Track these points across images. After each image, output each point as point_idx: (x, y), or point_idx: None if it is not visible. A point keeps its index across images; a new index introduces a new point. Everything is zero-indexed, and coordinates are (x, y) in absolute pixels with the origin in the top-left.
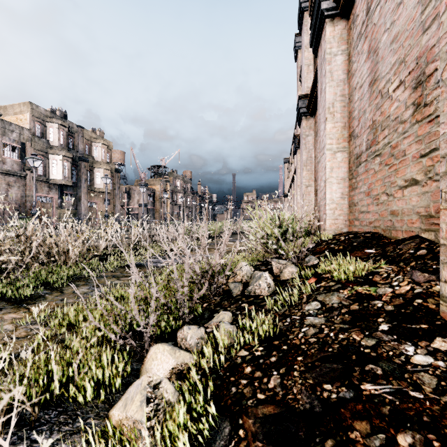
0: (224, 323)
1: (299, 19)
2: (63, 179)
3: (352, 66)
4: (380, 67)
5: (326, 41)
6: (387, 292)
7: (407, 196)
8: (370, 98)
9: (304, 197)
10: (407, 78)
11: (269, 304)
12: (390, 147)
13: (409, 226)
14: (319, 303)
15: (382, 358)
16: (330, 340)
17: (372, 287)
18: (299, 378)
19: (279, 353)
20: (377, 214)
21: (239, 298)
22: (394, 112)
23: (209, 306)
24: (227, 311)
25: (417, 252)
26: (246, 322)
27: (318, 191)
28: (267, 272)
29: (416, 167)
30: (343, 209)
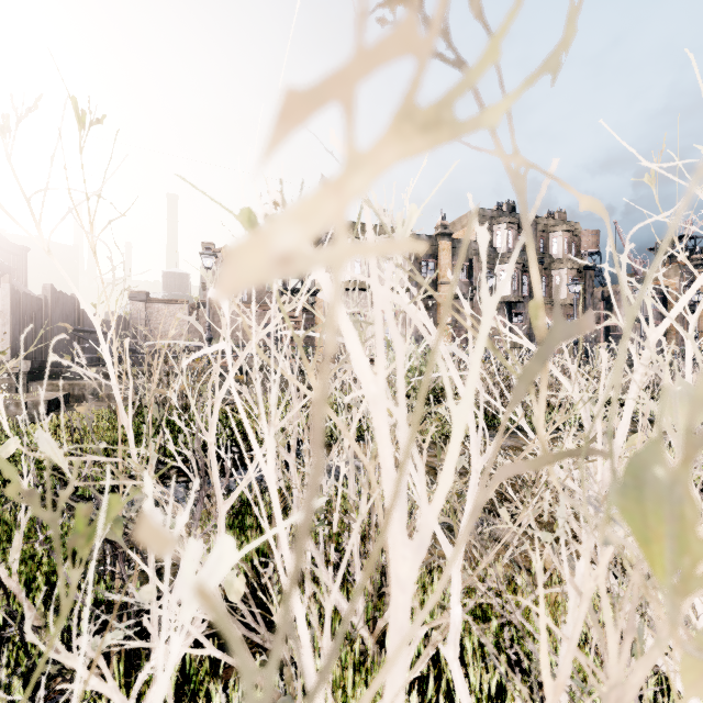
0: None
1: None
2: (512, 294)
3: None
4: None
5: None
6: None
7: None
8: None
9: None
10: None
11: None
12: None
13: None
14: None
15: None
16: None
17: None
18: None
19: None
20: None
21: None
22: None
23: None
24: None
25: None
26: None
27: None
28: None
29: None
30: None
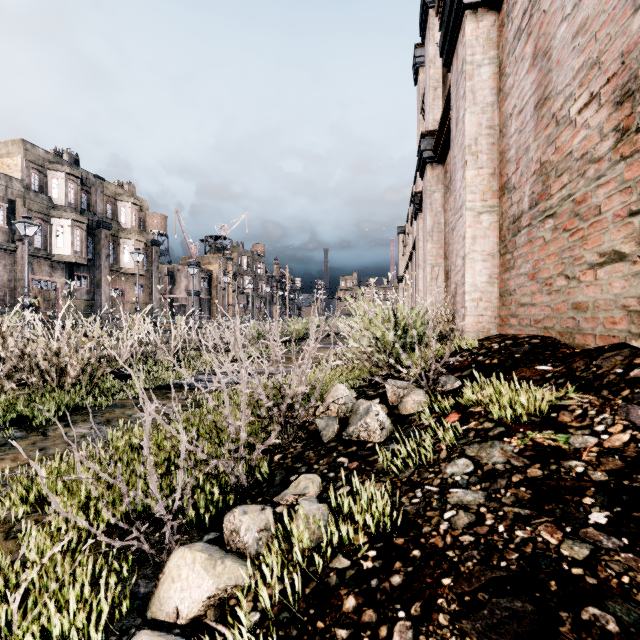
0: (307, 500)
1: (422, 21)
2: (74, 254)
3: (505, 82)
4: (554, 77)
5: (466, 44)
6: (588, 444)
7: (604, 280)
8: (537, 127)
9: (429, 282)
10: (604, 89)
11: (383, 459)
12: (573, 202)
13: (608, 328)
14: (470, 462)
15: (611, 592)
16: (500, 541)
17: (560, 434)
18: (451, 633)
19: (406, 566)
20: (549, 307)
21: (333, 446)
22: (581, 146)
23: (283, 461)
24: (312, 474)
25: (629, 372)
26: (345, 500)
27: (453, 273)
28: (378, 400)
29: (621, 233)
30: (491, 301)
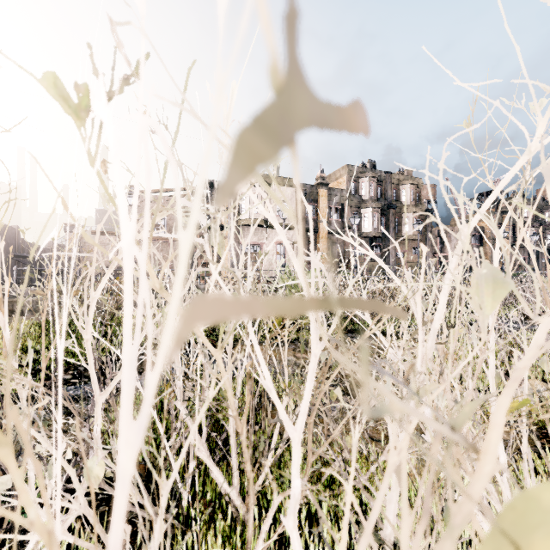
0: None
1: None
2: (373, 231)
3: None
4: None
5: None
6: None
7: None
8: None
9: None
10: None
11: None
12: None
13: None
14: None
15: None
16: None
17: None
18: None
19: None
20: None
21: None
22: None
23: None
24: None
25: None
26: None
27: None
28: None
29: None
30: None
